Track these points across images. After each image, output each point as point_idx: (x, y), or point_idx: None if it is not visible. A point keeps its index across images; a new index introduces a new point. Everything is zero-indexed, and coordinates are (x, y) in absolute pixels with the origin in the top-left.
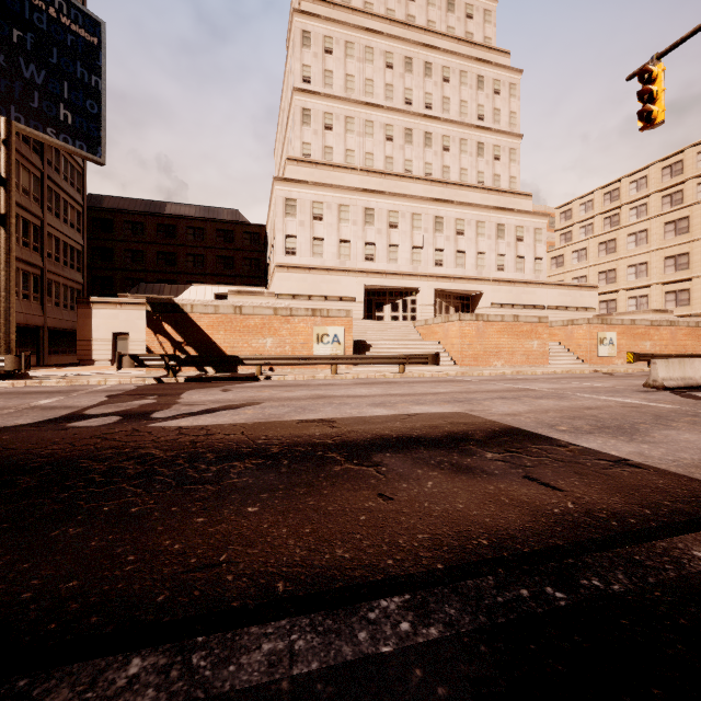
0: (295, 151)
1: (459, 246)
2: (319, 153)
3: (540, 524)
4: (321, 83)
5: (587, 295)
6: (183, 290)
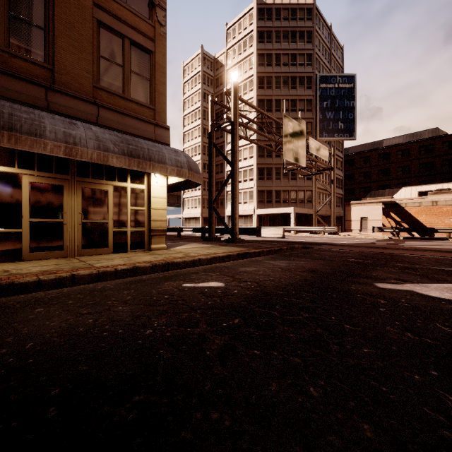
0: None
1: None
2: None
3: None
4: None
5: None
6: (396, 192)
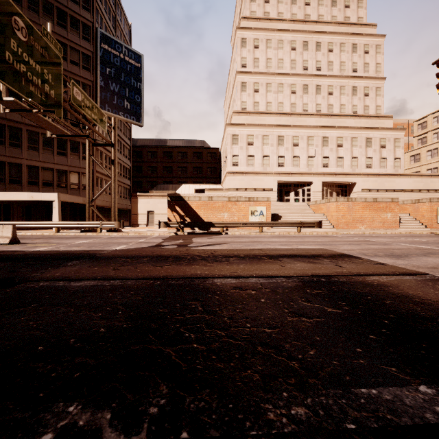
0: (237, 107)
1: (339, 154)
2: (251, 107)
3: (330, 272)
4: (252, 66)
5: (436, 181)
6: (178, 187)
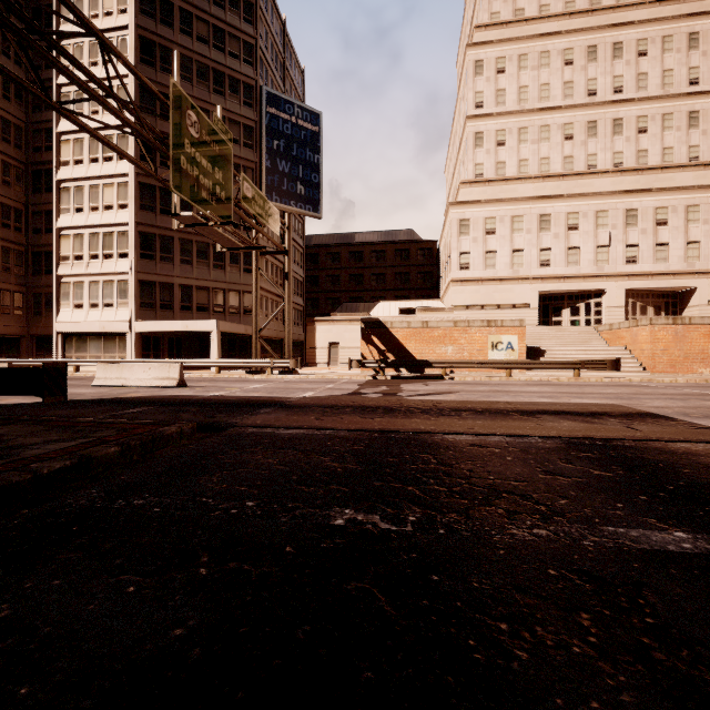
0: (468, 174)
1: (660, 239)
2: (491, 171)
3: (613, 435)
4: (493, 104)
5: None
6: (373, 307)
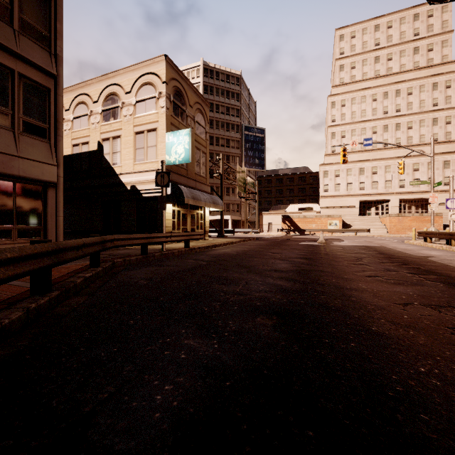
0: (328, 150)
1: (415, 177)
2: (339, 148)
3: None
4: (340, 120)
5: None
6: (287, 207)
